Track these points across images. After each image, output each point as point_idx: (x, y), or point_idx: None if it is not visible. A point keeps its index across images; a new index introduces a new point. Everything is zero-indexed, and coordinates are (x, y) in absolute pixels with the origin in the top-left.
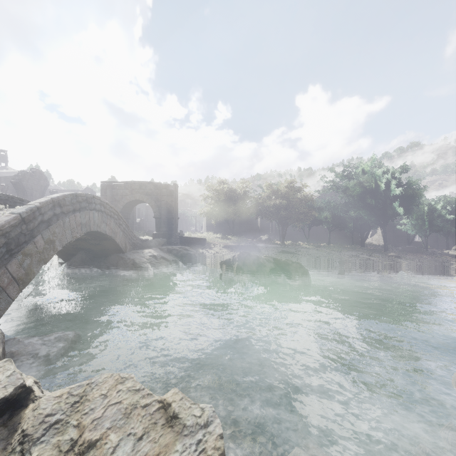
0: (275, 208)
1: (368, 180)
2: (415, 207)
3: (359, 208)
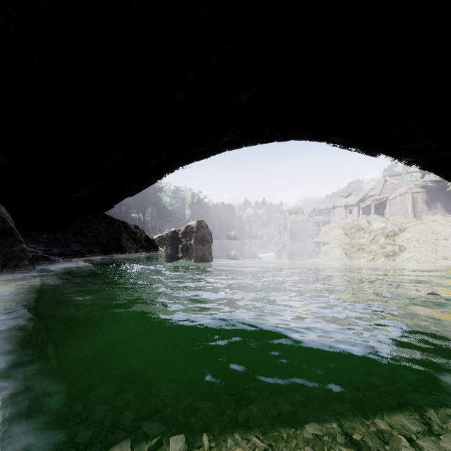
0: None
1: None
2: None
3: None
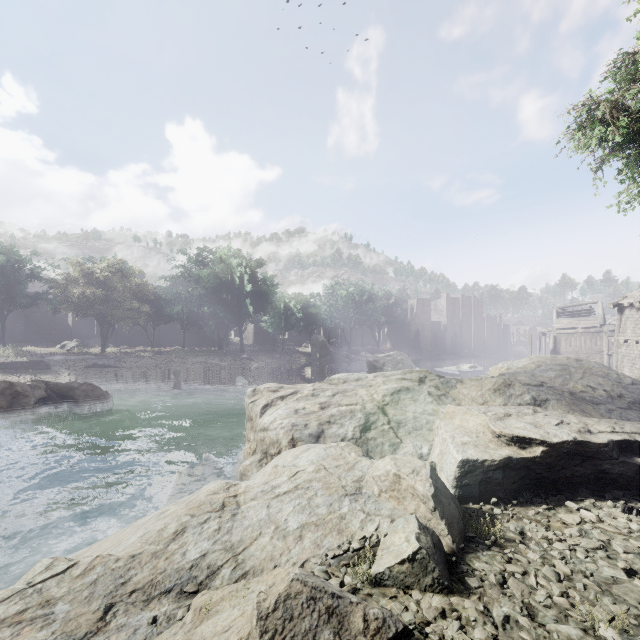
0: (86, 299)
1: (223, 271)
2: (268, 305)
3: (213, 303)
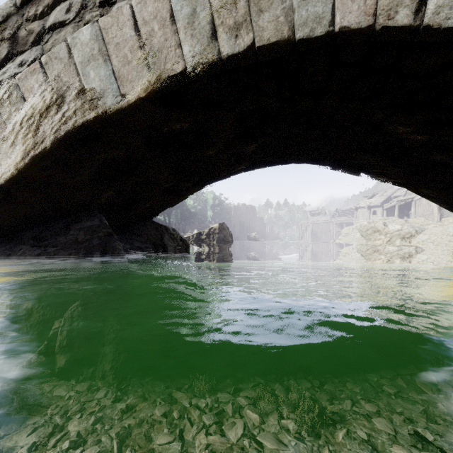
0: None
1: None
2: None
3: None
